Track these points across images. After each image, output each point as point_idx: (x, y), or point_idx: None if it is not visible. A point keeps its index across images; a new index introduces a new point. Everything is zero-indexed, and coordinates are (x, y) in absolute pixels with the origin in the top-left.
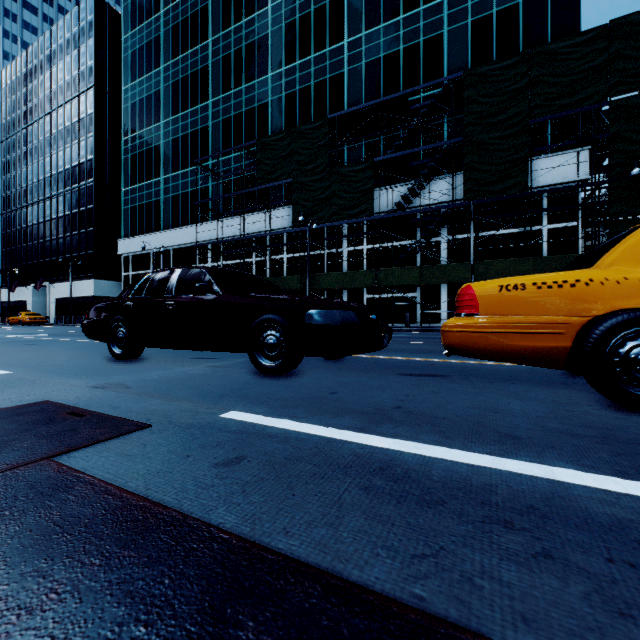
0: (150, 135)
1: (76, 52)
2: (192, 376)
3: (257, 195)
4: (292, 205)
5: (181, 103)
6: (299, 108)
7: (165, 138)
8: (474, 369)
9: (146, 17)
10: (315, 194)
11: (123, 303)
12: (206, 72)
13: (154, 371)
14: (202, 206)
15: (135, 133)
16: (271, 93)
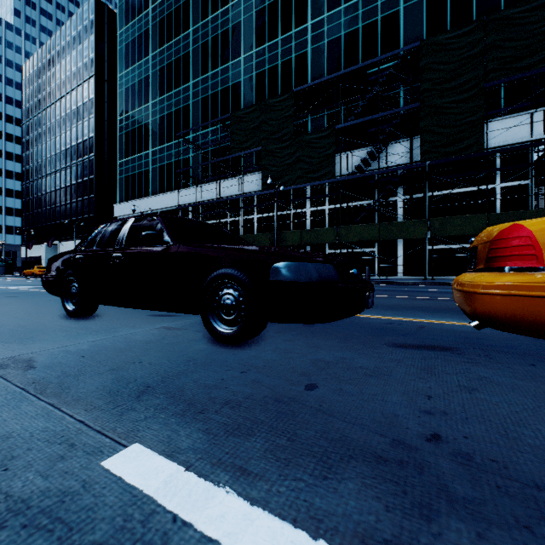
0: (141, 114)
1: (80, 47)
2: (130, 345)
3: (231, 163)
4: (261, 170)
5: (166, 86)
6: (268, 85)
7: (153, 116)
8: (481, 336)
9: (137, 14)
10: (282, 160)
11: (74, 256)
12: (187, 58)
13: (92, 335)
14: (184, 173)
15: (128, 113)
16: (243, 73)
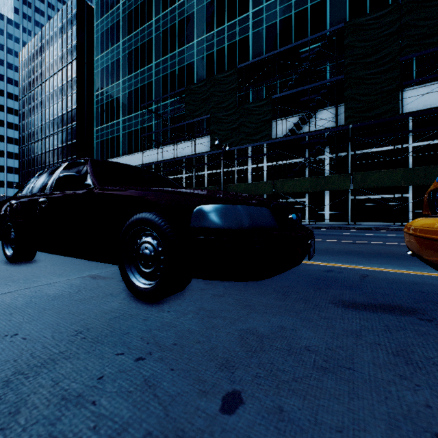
0: (113, 90)
1: (65, 36)
2: (30, 303)
3: (186, 129)
4: (211, 134)
5: (134, 66)
6: (216, 64)
7: (123, 91)
8: None
9: (110, 8)
10: (228, 125)
11: (11, 202)
12: (151, 43)
13: (3, 287)
14: (147, 137)
15: (103, 89)
16: (196, 54)
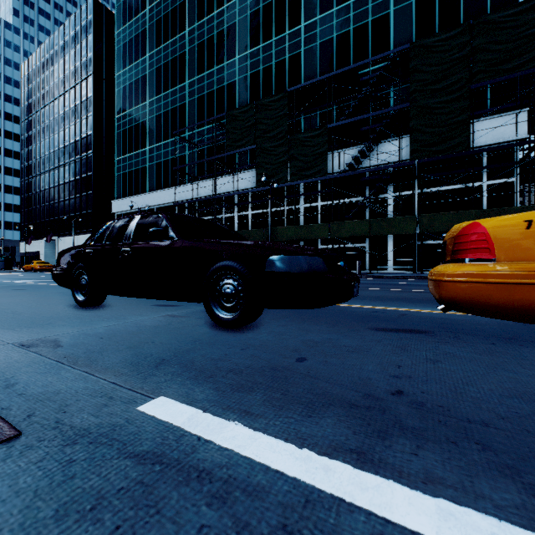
0: (138, 113)
1: (79, 46)
2: (141, 329)
3: (226, 161)
4: (256, 168)
5: (163, 85)
6: (262, 85)
7: (150, 115)
8: (455, 322)
9: (134, 14)
10: (276, 158)
11: (85, 250)
12: (184, 58)
13: (105, 322)
14: (180, 171)
15: (126, 111)
16: (238, 73)
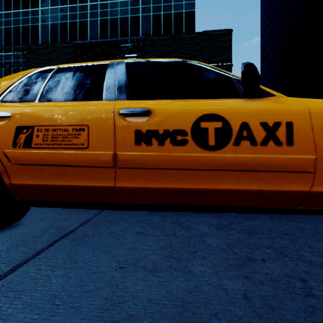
0: None
1: None
2: None
3: None
4: None
5: None
6: (60, 34)
7: None
8: None
9: None
10: None
11: None
12: None
13: None
14: None
15: None
16: (41, 20)
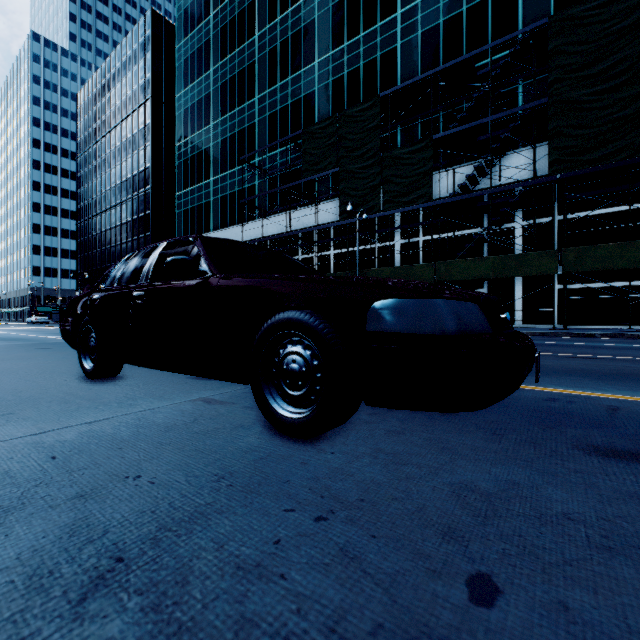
0: (200, 138)
1: (136, 67)
2: (139, 434)
3: (303, 189)
4: (340, 196)
5: (229, 103)
6: (347, 93)
7: (214, 140)
8: None
9: (197, 23)
10: (365, 182)
11: (91, 296)
12: (253, 69)
13: (95, 412)
14: (248, 204)
15: (187, 138)
16: (318, 81)
